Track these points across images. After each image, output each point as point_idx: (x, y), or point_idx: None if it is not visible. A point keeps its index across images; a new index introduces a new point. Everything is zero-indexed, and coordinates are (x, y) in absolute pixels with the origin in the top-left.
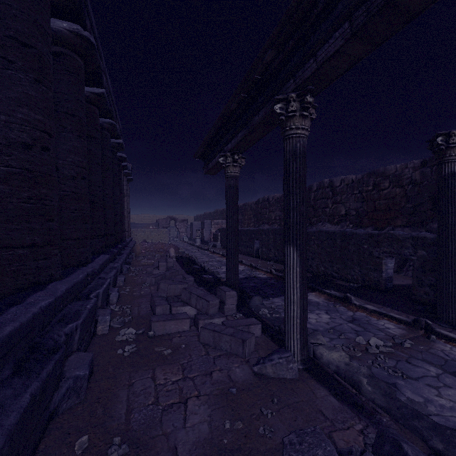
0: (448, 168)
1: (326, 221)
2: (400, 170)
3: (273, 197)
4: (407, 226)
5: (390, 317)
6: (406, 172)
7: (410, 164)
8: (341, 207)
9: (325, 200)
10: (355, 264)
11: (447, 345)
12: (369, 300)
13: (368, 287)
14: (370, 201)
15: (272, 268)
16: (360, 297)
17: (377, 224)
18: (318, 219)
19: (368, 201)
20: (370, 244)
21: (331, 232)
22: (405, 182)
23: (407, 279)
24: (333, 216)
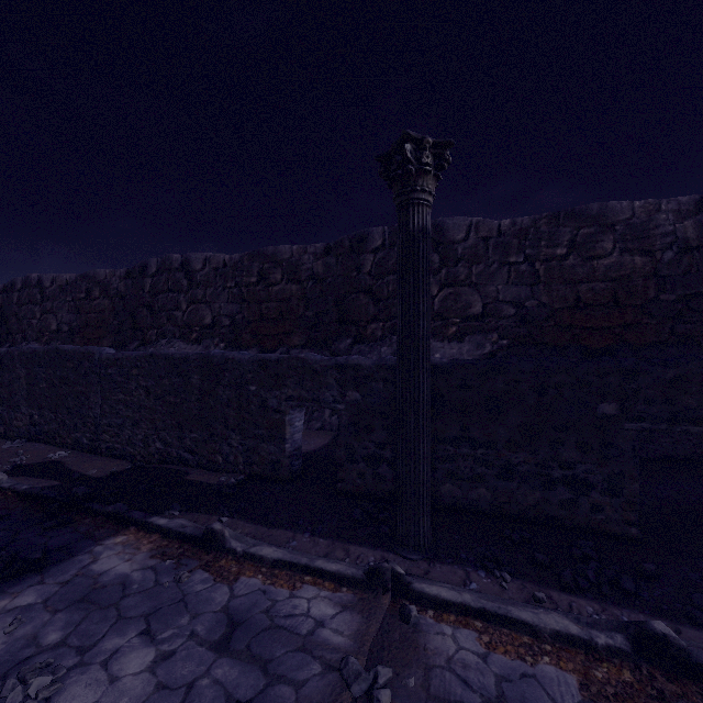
0: (419, 217)
1: (177, 337)
2: (298, 255)
3: (55, 280)
4: (308, 347)
5: (319, 573)
6: (306, 259)
7: (311, 249)
8: (205, 311)
9: (176, 295)
10: (231, 429)
11: (443, 628)
12: (264, 520)
13: (259, 477)
14: (255, 303)
15: (11, 464)
16: (244, 516)
17: (265, 343)
18: (160, 333)
19: (250, 303)
20: (262, 383)
21: (180, 358)
22: (304, 276)
23: (314, 437)
24: (191, 328)
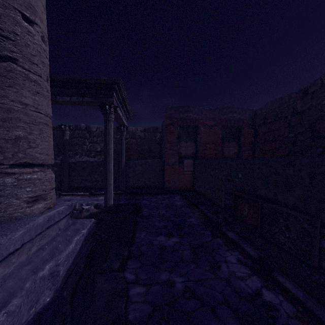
0: (65, 137)
1: None
2: None
3: None
4: None
5: None
6: None
7: None
8: None
9: None
10: None
11: (65, 197)
12: None
13: None
14: None
15: None
16: None
17: None
18: None
19: None
20: None
21: None
22: None
23: None
24: None
